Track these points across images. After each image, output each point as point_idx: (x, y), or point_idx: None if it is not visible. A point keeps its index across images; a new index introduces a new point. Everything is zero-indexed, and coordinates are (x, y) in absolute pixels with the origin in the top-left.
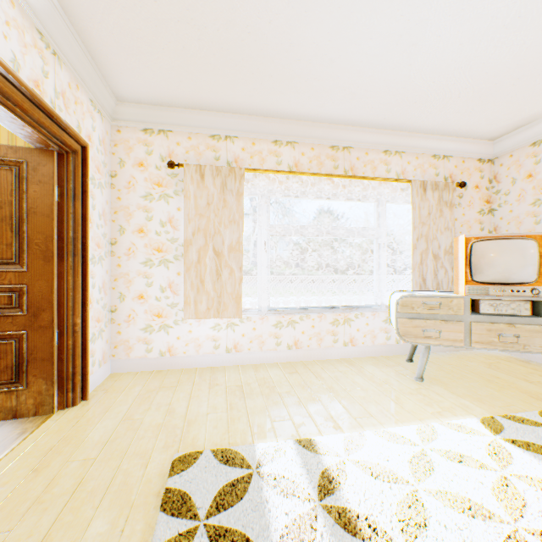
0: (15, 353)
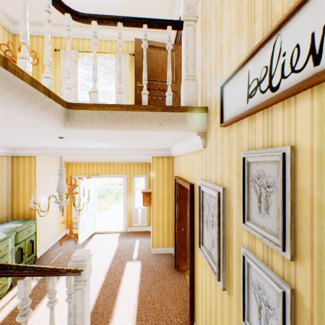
0: None
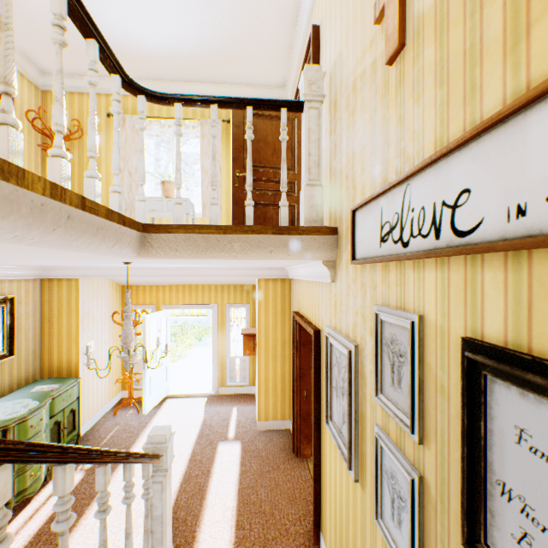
0: (292, 215)
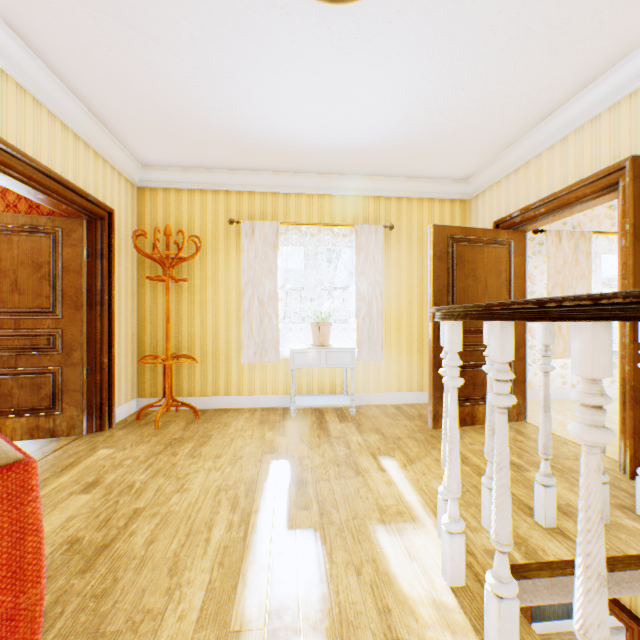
0: None
